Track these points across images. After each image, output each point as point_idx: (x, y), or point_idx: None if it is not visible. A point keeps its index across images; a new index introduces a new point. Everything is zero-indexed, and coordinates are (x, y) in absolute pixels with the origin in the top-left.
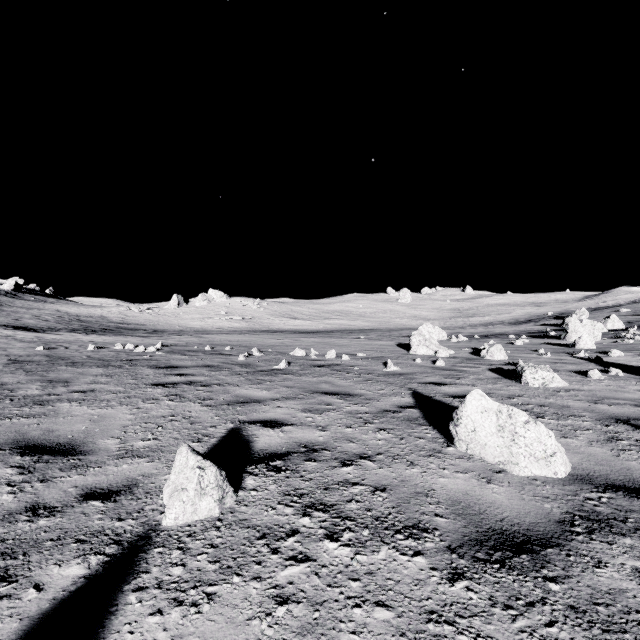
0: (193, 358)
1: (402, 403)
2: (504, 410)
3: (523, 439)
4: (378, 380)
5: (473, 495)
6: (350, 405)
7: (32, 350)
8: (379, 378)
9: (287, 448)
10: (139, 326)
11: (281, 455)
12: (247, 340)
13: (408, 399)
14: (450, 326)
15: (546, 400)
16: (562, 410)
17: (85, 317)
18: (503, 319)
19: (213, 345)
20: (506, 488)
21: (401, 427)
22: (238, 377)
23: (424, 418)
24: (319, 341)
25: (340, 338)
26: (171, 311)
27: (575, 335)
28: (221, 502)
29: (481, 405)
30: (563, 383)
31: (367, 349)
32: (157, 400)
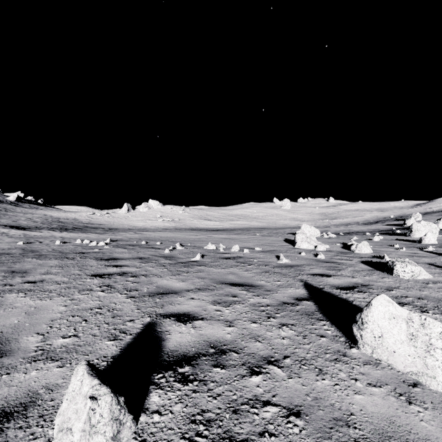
0: (131, 251)
1: (297, 295)
2: (415, 318)
3: (440, 352)
4: (274, 271)
5: (400, 424)
6: (253, 297)
7: (14, 244)
8: (274, 269)
9: (196, 349)
10: (100, 225)
11: (190, 358)
12: (174, 236)
13: (302, 291)
14: (319, 225)
15: (421, 292)
16: (440, 303)
17: (63, 219)
18: (357, 220)
19: (148, 240)
20: (432, 412)
21: (301, 322)
22: (162, 268)
23: (320, 312)
24: (226, 237)
25: (241, 235)
26: (123, 215)
27: (418, 233)
28: (115, 439)
29: (388, 311)
30: (428, 275)
31: (262, 244)
32: (91, 291)
